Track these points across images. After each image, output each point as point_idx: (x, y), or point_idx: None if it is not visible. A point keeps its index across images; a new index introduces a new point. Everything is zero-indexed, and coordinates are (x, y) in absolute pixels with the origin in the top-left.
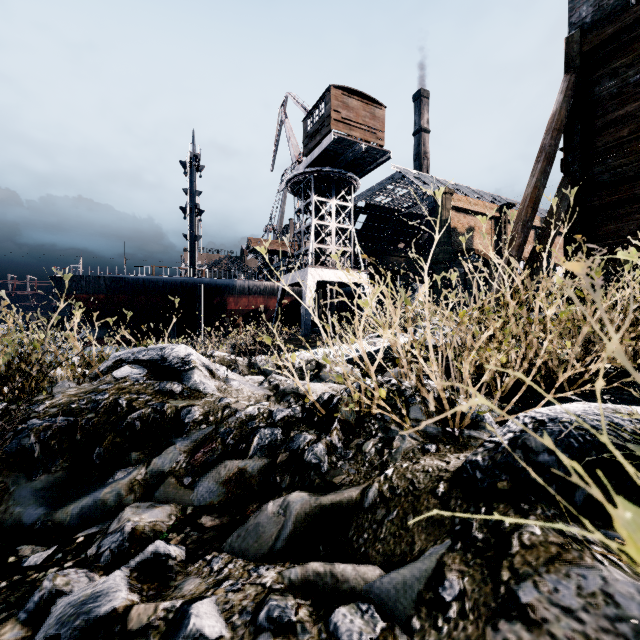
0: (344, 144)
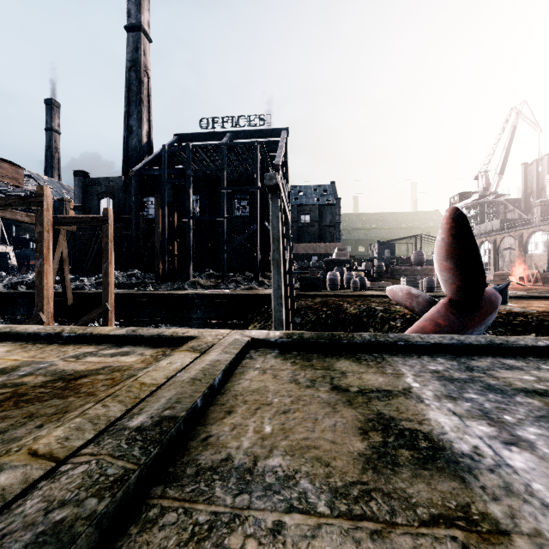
0: None
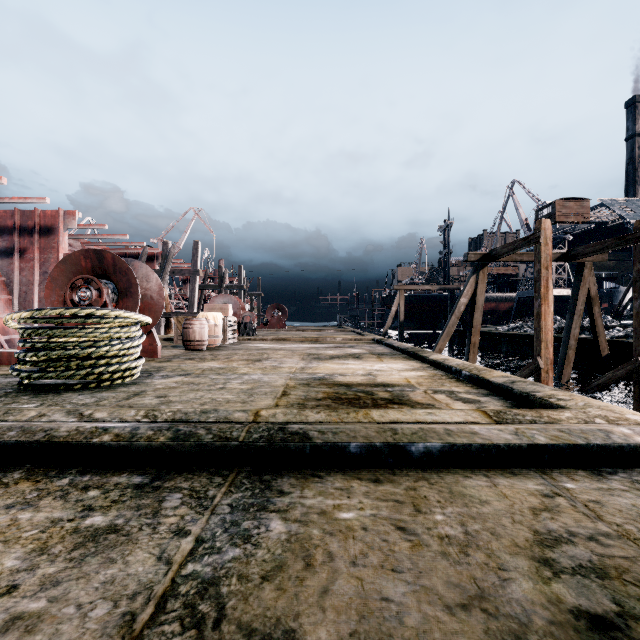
0: (563, 226)
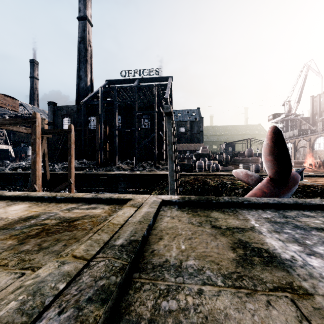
0: (4, 110)
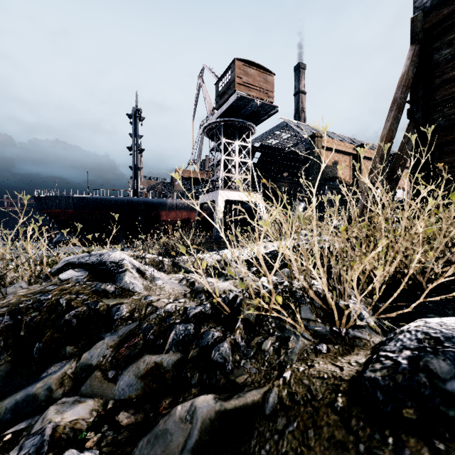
0: (245, 101)
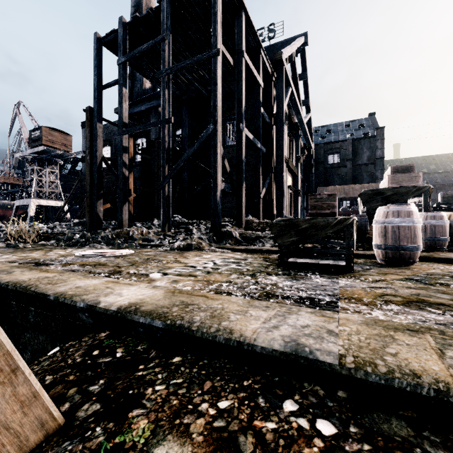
0: (50, 150)
